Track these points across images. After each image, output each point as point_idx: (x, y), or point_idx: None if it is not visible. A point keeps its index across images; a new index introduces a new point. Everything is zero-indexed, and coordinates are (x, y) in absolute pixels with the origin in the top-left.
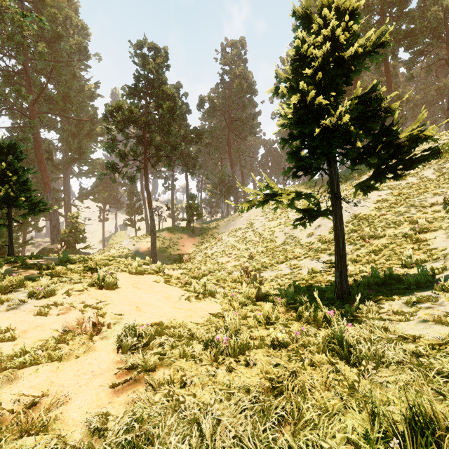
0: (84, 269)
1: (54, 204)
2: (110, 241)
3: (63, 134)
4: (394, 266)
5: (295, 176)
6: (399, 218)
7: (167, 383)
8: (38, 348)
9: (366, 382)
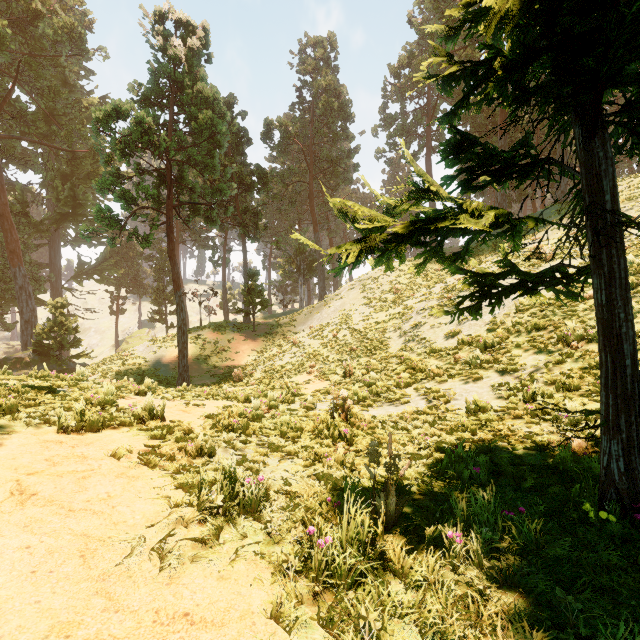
0: None
1: (27, 286)
2: (122, 345)
3: (46, 174)
4: None
5: (467, 188)
6: None
7: None
8: None
9: None
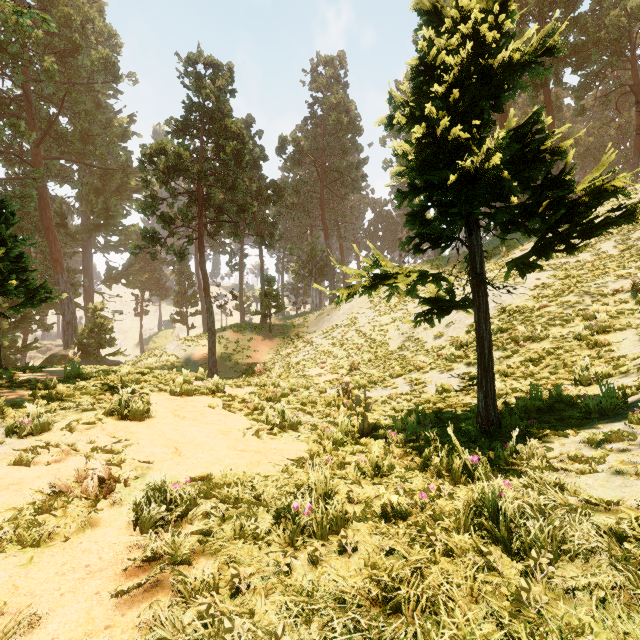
0: (102, 387)
1: (68, 291)
2: (150, 345)
3: (82, 189)
4: (563, 382)
5: (417, 249)
6: (568, 311)
7: (208, 588)
8: (2, 525)
9: (539, 587)
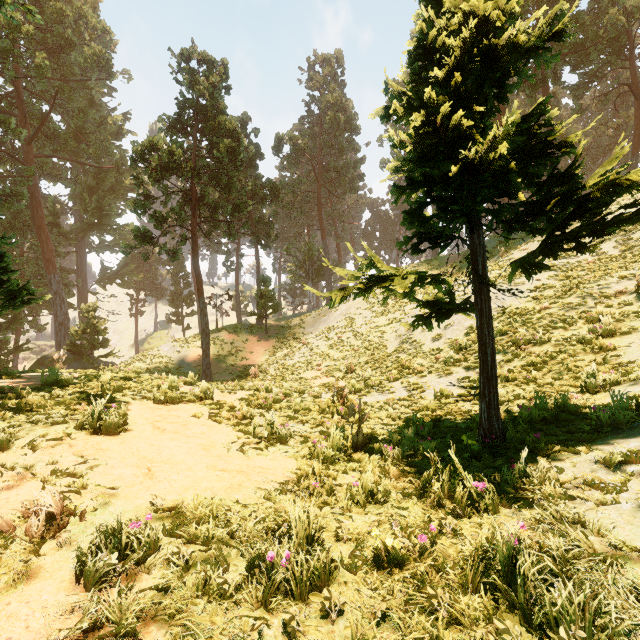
0: (79, 396)
1: (60, 291)
2: (145, 345)
3: (75, 188)
4: (568, 389)
5: (415, 249)
6: (570, 314)
7: None
8: None
9: None
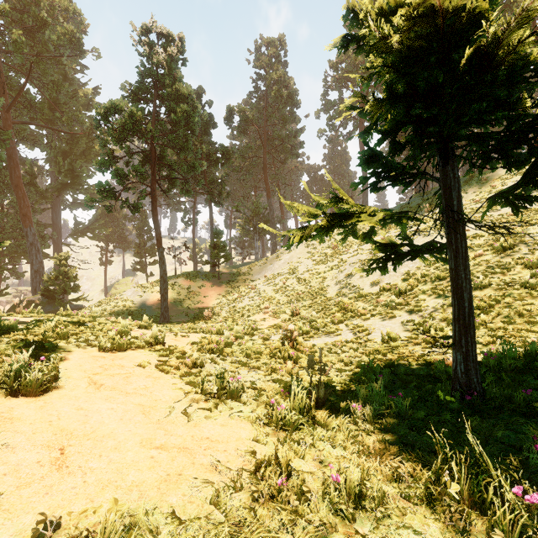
0: (16, 344)
1: (36, 242)
2: (112, 291)
3: (50, 152)
4: (528, 334)
5: (374, 188)
6: (506, 260)
7: None
8: None
9: None
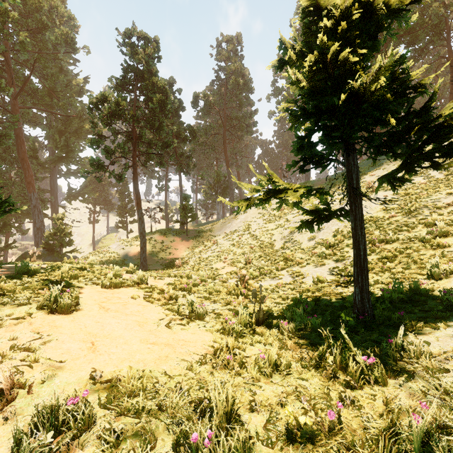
0: (44, 282)
1: (38, 205)
2: (99, 244)
3: (49, 131)
4: (417, 276)
5: (301, 169)
6: (411, 220)
7: None
8: None
9: None
